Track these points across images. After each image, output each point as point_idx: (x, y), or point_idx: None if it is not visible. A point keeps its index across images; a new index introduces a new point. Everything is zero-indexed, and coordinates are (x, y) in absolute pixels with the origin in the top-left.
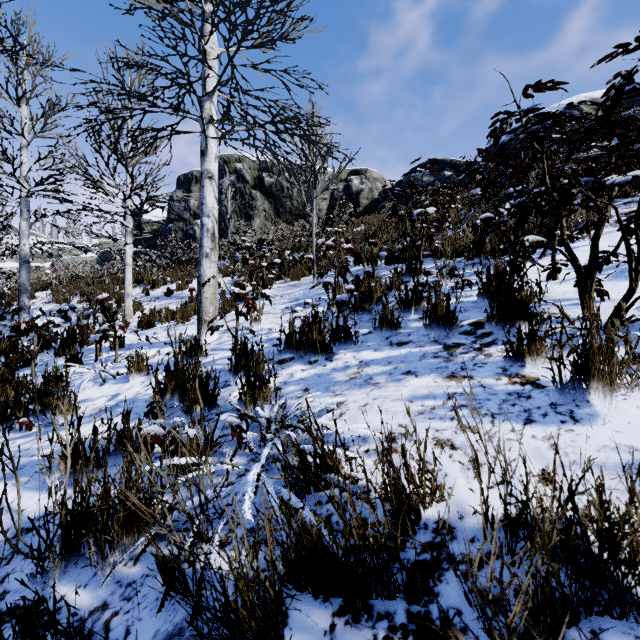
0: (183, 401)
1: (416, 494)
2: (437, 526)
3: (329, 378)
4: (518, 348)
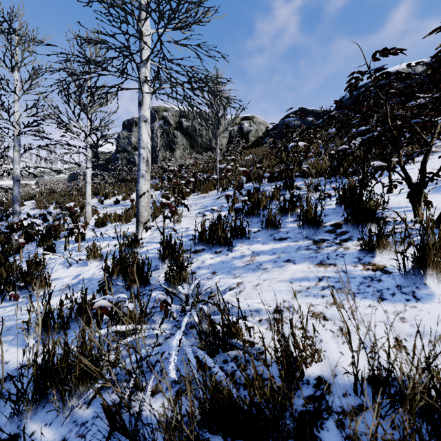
0: (125, 281)
1: (300, 357)
2: (317, 382)
3: (230, 264)
4: (369, 243)
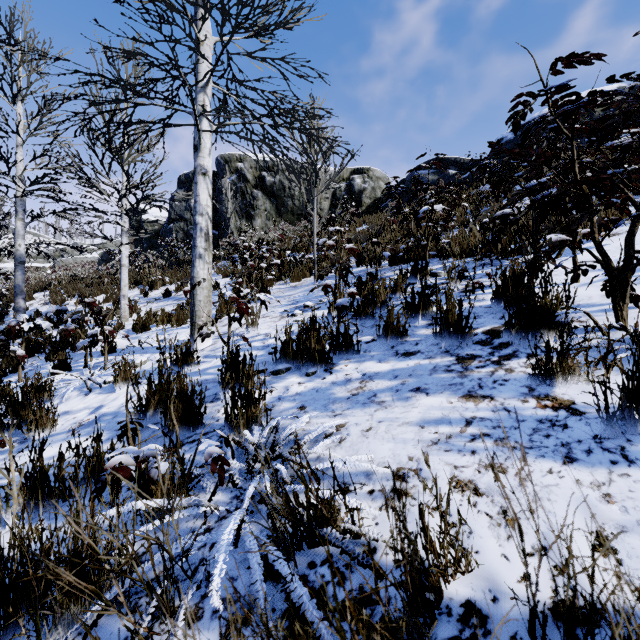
0: (165, 419)
1: (436, 567)
2: (464, 611)
3: (328, 394)
4: (546, 364)
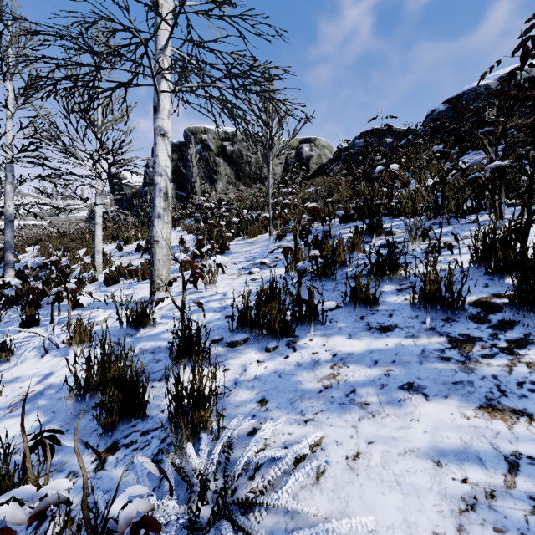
0: (100, 411)
1: None
2: None
3: (293, 382)
4: None
